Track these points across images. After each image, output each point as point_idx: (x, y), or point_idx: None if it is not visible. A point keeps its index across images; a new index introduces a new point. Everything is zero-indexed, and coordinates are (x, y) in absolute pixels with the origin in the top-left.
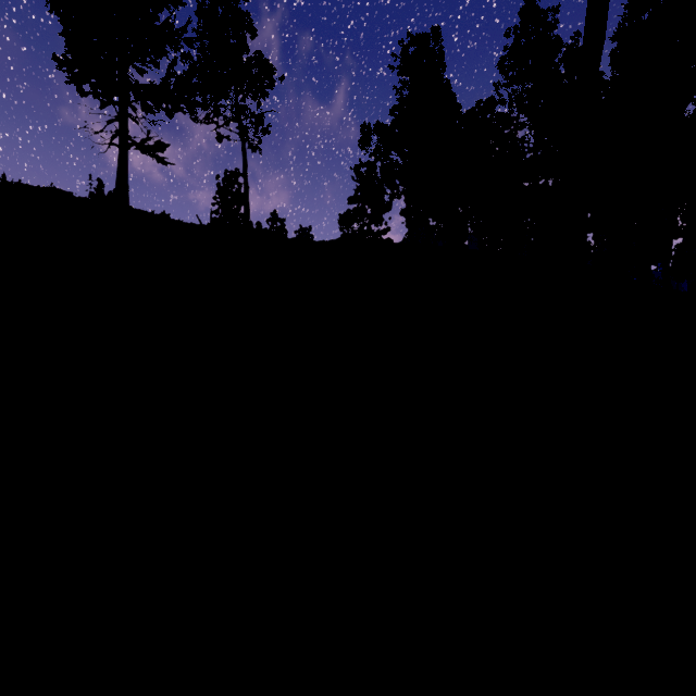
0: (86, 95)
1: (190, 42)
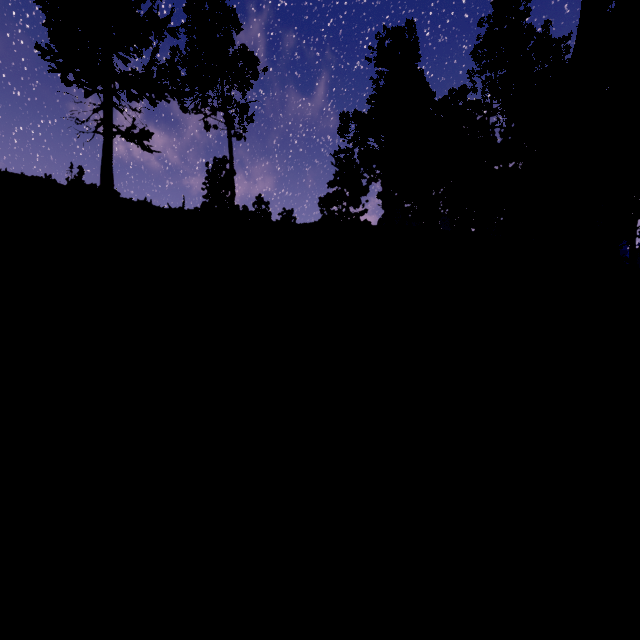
0: (70, 84)
1: (173, 32)
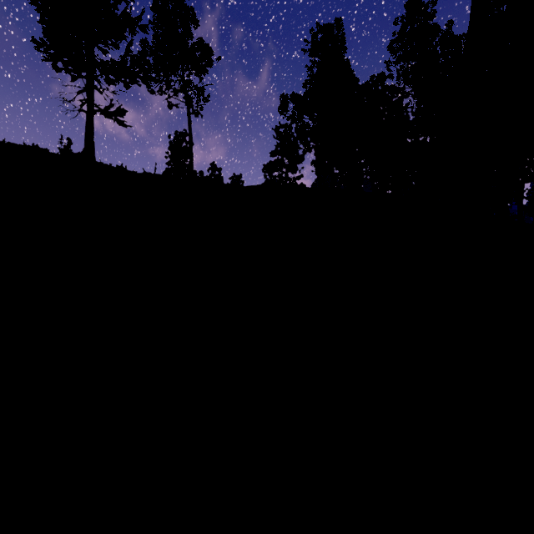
0: (59, 70)
1: (144, 28)
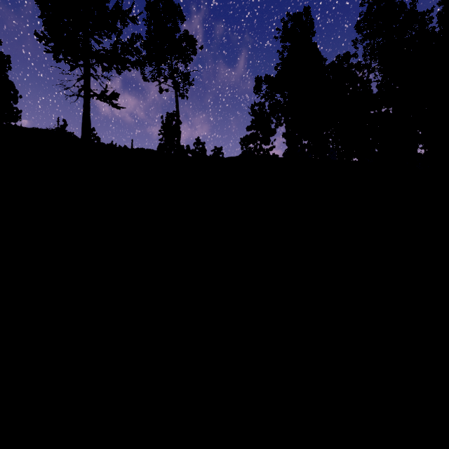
0: (60, 60)
1: (133, 19)
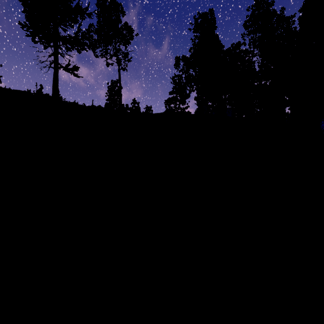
0: (36, 42)
1: (89, 15)
